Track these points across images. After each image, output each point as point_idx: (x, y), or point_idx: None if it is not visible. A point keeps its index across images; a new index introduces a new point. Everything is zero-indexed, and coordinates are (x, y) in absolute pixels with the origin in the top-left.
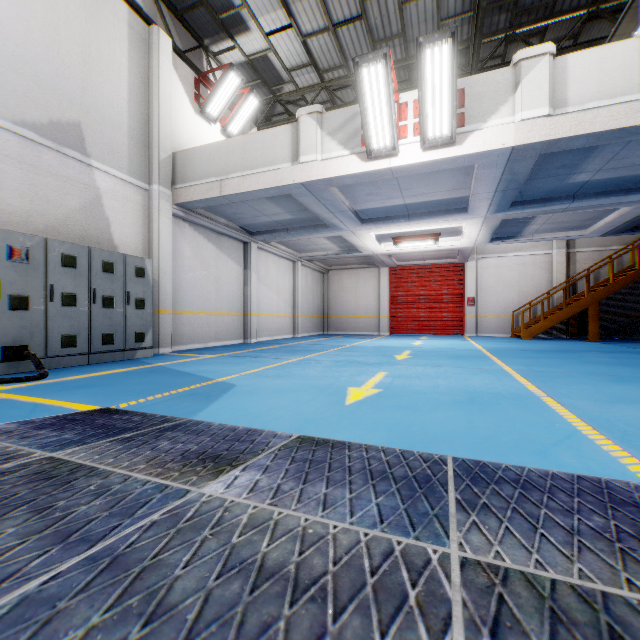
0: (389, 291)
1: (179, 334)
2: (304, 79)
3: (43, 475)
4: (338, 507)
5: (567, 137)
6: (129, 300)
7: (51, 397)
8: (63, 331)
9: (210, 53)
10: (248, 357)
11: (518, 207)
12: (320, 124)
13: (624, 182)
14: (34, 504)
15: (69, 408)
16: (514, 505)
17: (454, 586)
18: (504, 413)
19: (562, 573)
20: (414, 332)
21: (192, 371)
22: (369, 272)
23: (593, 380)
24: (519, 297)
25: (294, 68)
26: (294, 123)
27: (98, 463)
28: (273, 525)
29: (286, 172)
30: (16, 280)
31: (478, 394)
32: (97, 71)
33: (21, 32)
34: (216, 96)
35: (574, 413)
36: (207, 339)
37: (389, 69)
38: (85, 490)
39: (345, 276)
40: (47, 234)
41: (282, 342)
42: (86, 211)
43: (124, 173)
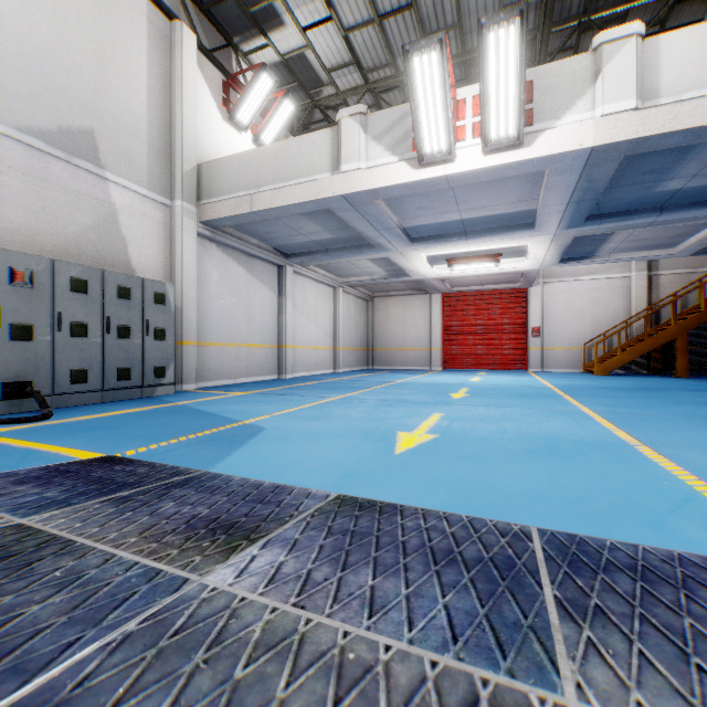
0: (442, 320)
1: (205, 369)
2: (346, 80)
3: (0, 552)
4: (391, 611)
5: (659, 134)
6: (148, 330)
7: (50, 442)
8: (72, 365)
9: (240, 53)
10: (282, 395)
11: (594, 221)
12: (364, 127)
13: None
14: None
15: (67, 456)
16: (640, 610)
17: None
18: (593, 467)
19: None
20: (470, 367)
21: (216, 411)
22: (419, 299)
23: (694, 425)
24: (592, 327)
25: (334, 68)
26: (334, 127)
27: (77, 534)
28: (297, 643)
29: (325, 183)
30: (18, 307)
31: (556, 441)
32: (112, 72)
33: (26, 27)
34: (247, 100)
35: (683, 468)
36: (237, 374)
37: (445, 58)
38: (47, 578)
39: (392, 304)
40: (55, 255)
41: (321, 378)
42: (100, 230)
43: (143, 187)
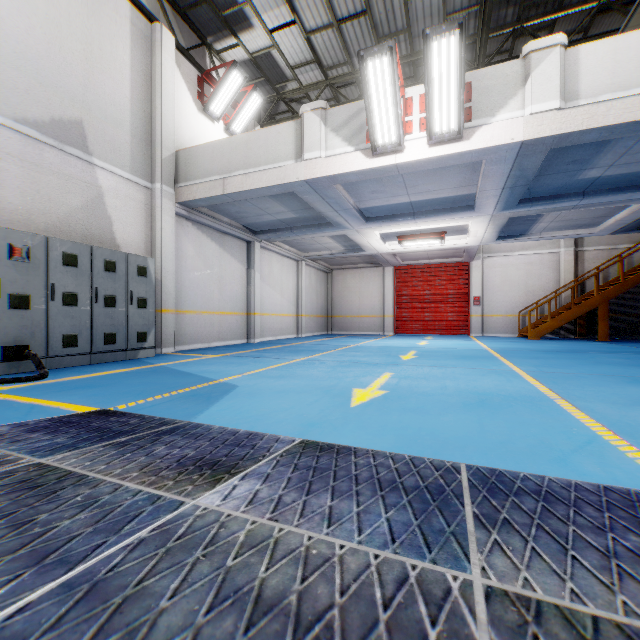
0: (393, 291)
1: (182, 334)
2: (308, 76)
3: (28, 484)
4: (345, 523)
5: (579, 131)
6: (131, 299)
7: (49, 398)
8: (64, 331)
9: (213, 51)
10: (251, 357)
11: (526, 204)
12: (324, 120)
13: (636, 178)
14: (13, 518)
15: (66, 409)
16: (538, 521)
17: (480, 623)
18: (517, 416)
19: (603, 607)
20: (419, 332)
21: (194, 371)
22: (373, 271)
23: (607, 381)
24: (526, 296)
25: (298, 65)
26: (298, 120)
27: (88, 470)
28: (273, 544)
29: (289, 169)
30: (17, 279)
31: (488, 396)
32: (99, 68)
33: (22, 29)
34: (219, 94)
35: (591, 417)
36: (210, 339)
37: (395, 62)
38: (71, 501)
39: (349, 276)
40: (49, 233)
41: (286, 342)
42: (88, 210)
43: (126, 171)
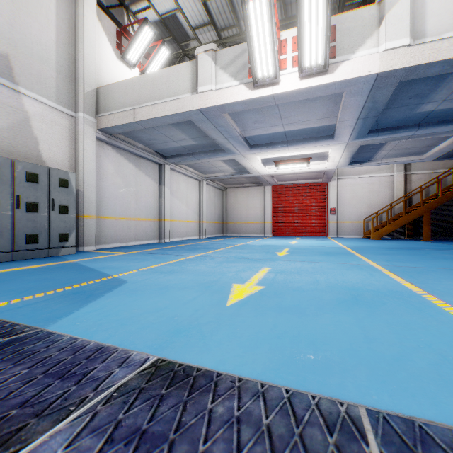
0: (272, 204)
1: (103, 235)
2: (206, 37)
3: None
4: None
5: (425, 63)
6: (53, 206)
7: None
8: None
9: (130, 12)
10: (155, 254)
11: (374, 134)
12: (214, 60)
13: None
14: None
15: None
16: None
17: None
18: (396, 317)
19: None
20: (290, 234)
21: (97, 267)
22: (257, 189)
23: None
24: (369, 208)
25: (197, 27)
26: (193, 60)
27: None
28: None
29: (187, 101)
30: None
31: (359, 291)
32: (26, 13)
33: None
34: (134, 45)
35: None
36: (128, 239)
37: (272, 2)
38: None
39: (239, 192)
40: None
41: (189, 242)
42: (15, 130)
43: (52, 101)
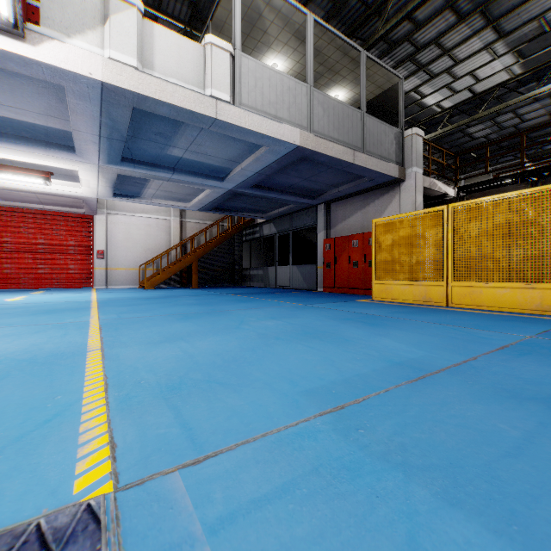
0: None
1: None
2: None
3: None
4: None
5: (153, 98)
6: None
7: None
8: None
9: None
10: None
11: (130, 164)
12: None
13: (205, 168)
14: None
15: None
16: None
17: None
18: None
19: None
20: (30, 286)
21: None
22: None
23: (166, 321)
24: (146, 253)
25: None
26: None
27: None
28: None
29: None
30: None
31: None
32: None
33: None
34: None
35: (106, 368)
36: None
37: None
38: None
39: None
40: None
41: None
42: None
43: None
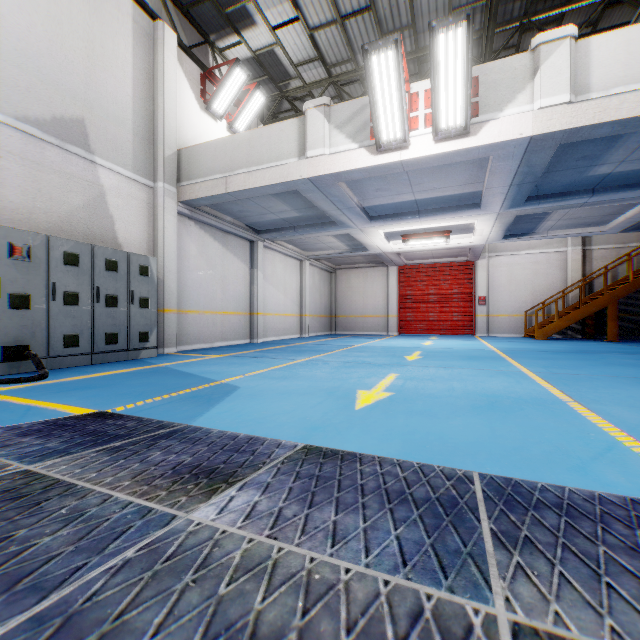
0: (398, 290)
1: (184, 334)
2: (311, 74)
3: (12, 494)
4: (350, 541)
5: (590, 125)
6: (133, 299)
7: (47, 399)
8: (65, 330)
9: (216, 49)
10: (254, 357)
11: (534, 202)
12: (328, 117)
13: None
14: None
15: (63, 411)
16: (563, 540)
17: None
18: (529, 420)
19: None
20: (423, 332)
21: (195, 372)
22: (377, 271)
23: (621, 383)
24: (532, 296)
25: (301, 63)
26: (301, 117)
27: (78, 478)
28: (271, 567)
29: (293, 167)
30: (17, 278)
31: (498, 398)
32: (101, 66)
33: (23, 26)
34: (222, 92)
35: (608, 421)
36: (213, 339)
37: (400, 56)
38: (54, 514)
39: (353, 275)
40: (50, 232)
41: (289, 342)
42: (90, 209)
43: (128, 170)
